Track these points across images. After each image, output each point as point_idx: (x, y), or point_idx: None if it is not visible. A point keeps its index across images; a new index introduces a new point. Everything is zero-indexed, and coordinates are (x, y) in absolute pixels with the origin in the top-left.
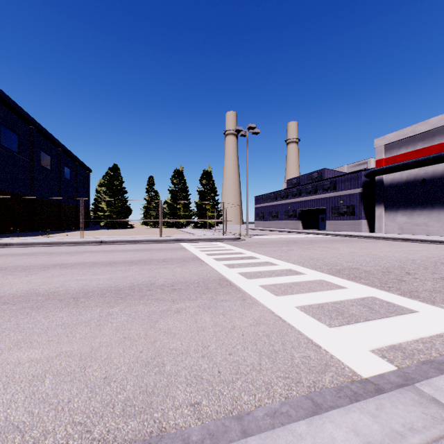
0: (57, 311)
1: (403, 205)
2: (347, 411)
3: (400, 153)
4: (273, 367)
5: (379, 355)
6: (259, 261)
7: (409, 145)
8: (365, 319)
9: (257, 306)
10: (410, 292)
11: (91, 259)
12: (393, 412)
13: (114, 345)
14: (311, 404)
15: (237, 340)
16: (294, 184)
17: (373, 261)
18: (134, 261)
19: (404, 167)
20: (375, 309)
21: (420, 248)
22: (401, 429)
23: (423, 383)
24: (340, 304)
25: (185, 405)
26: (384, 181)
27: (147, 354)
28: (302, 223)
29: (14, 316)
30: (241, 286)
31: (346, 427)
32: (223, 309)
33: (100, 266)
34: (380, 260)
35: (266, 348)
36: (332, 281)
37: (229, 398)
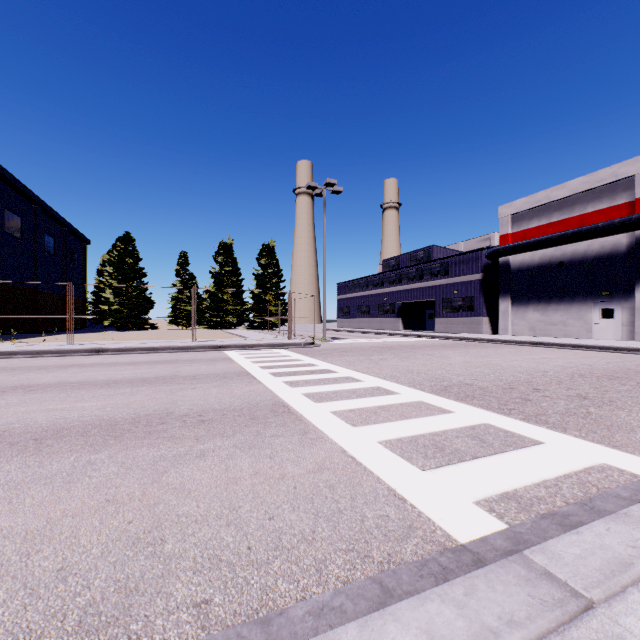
0: (3, 461)
1: (535, 296)
2: (423, 600)
3: (531, 227)
4: (333, 535)
5: (485, 508)
6: (337, 377)
7: (543, 216)
8: (472, 456)
9: (322, 443)
10: (536, 416)
11: (78, 376)
12: (487, 597)
13: (86, 513)
14: (378, 591)
15: (285, 497)
16: (392, 266)
17: (493, 374)
18: (147, 380)
19: (536, 245)
20: (488, 442)
21: (555, 354)
22: (495, 624)
23: (535, 549)
24: (442, 435)
25: (185, 606)
26: (511, 264)
27: (139, 525)
28: (402, 322)
29: None
30: (305, 413)
31: (417, 626)
32: (271, 449)
33: (92, 387)
34: (502, 372)
35: (327, 506)
36: (435, 403)
37: (258, 589)
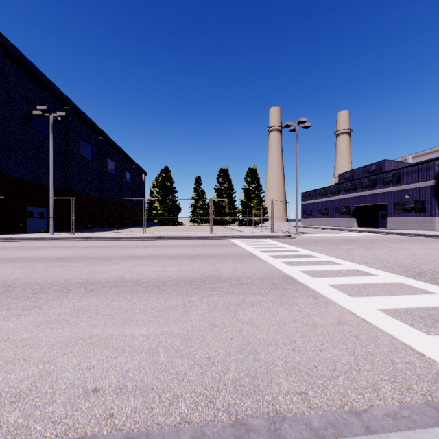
0: (147, 296)
1: None
2: None
3: None
4: (373, 369)
5: None
6: (319, 260)
7: None
8: None
9: (333, 306)
10: None
11: (156, 252)
12: None
13: (205, 329)
14: (436, 413)
15: (323, 338)
16: (347, 178)
17: None
18: (194, 256)
19: None
20: None
21: None
22: None
23: None
24: (433, 310)
25: (292, 393)
26: None
27: (238, 341)
28: (356, 221)
29: (115, 298)
30: (308, 284)
31: None
32: (297, 306)
33: (167, 258)
34: None
35: (359, 349)
36: (414, 284)
37: (335, 393)
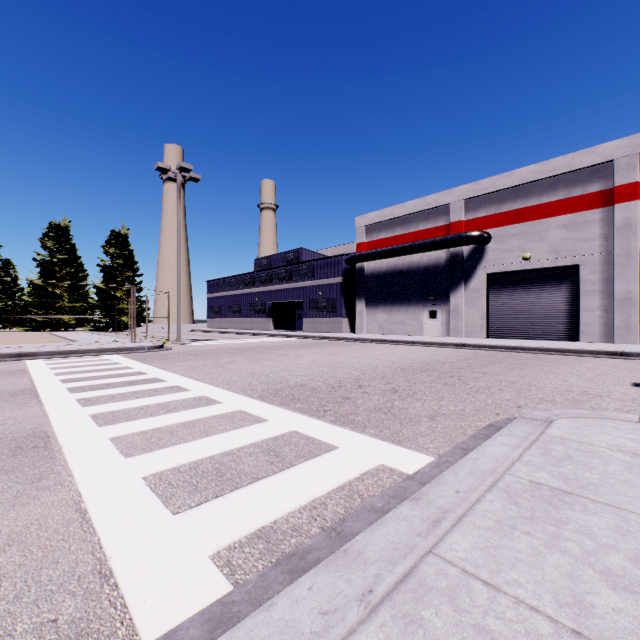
0: None
1: (383, 299)
2: None
3: (381, 238)
4: None
5: (220, 563)
6: (160, 387)
7: (389, 229)
8: (253, 479)
9: (53, 494)
10: (347, 415)
11: None
12: None
13: None
14: None
15: None
16: (264, 266)
17: (331, 373)
18: None
19: (383, 255)
20: (282, 455)
21: (392, 350)
22: None
23: None
24: (235, 454)
25: None
26: (366, 270)
27: None
28: (273, 322)
29: None
30: (68, 445)
31: None
32: None
33: None
34: (340, 370)
35: None
36: (254, 411)
37: None
